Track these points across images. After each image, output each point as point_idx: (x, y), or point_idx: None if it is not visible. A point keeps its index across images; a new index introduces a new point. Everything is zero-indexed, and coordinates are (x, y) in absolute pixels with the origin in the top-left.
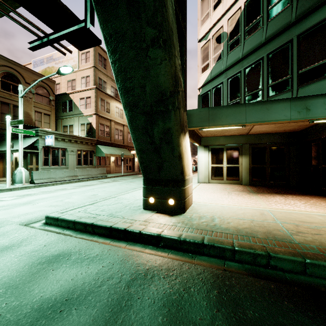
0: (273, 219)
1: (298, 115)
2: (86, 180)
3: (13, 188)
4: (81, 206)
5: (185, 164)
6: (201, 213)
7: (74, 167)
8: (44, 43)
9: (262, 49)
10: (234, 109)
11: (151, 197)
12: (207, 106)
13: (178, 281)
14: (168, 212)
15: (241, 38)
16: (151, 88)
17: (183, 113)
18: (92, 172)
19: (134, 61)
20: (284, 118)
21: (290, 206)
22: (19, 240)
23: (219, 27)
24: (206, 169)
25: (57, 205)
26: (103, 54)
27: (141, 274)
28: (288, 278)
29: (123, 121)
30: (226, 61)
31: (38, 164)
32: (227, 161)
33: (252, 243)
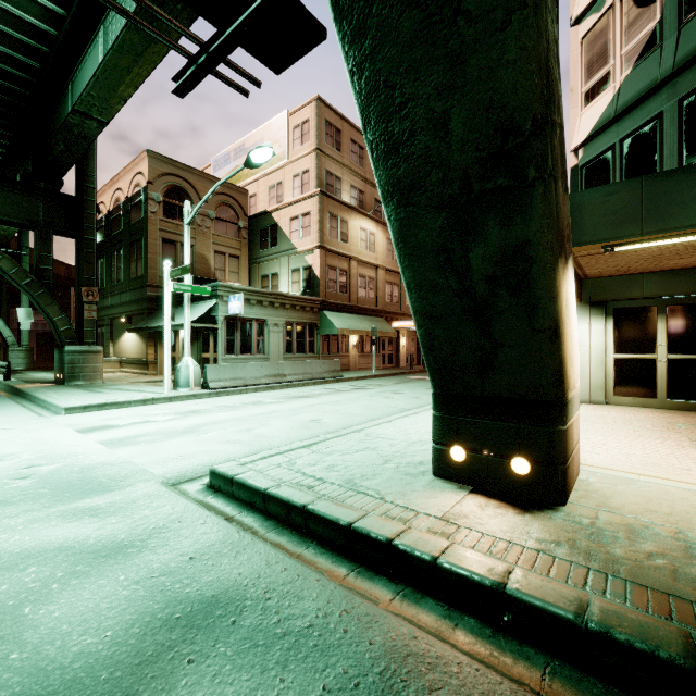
0: None
1: None
2: (302, 383)
3: (174, 396)
4: (285, 450)
5: (566, 354)
6: (629, 513)
7: (279, 357)
8: (200, 69)
9: None
10: None
11: (455, 446)
12: None
13: None
14: (511, 495)
15: None
16: (468, 122)
17: (562, 196)
18: (314, 368)
19: (415, 46)
20: None
21: None
22: (147, 530)
23: None
24: (596, 366)
25: (239, 441)
26: (335, 121)
27: None
28: None
29: (375, 258)
30: (676, 49)
31: (218, 351)
32: (670, 345)
33: None
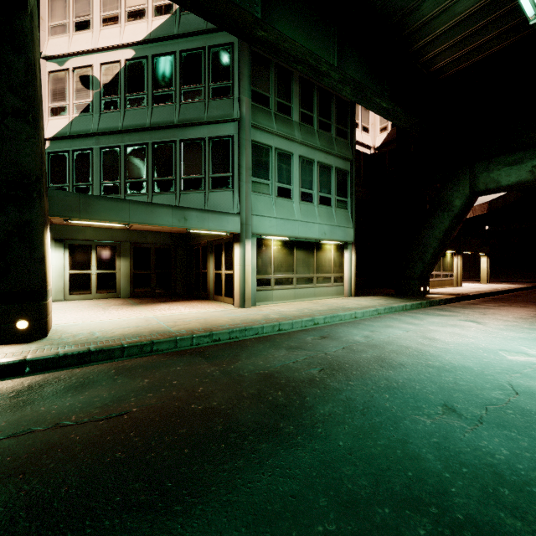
0: (157, 322)
1: (179, 223)
2: None
3: None
4: None
5: (47, 269)
6: (74, 332)
7: None
8: None
9: (147, 133)
10: (116, 203)
11: None
12: (63, 176)
13: (74, 378)
14: (17, 341)
15: (121, 103)
16: (3, 163)
17: (46, 199)
18: None
19: None
20: (168, 224)
21: (173, 310)
22: None
23: (87, 63)
24: (59, 278)
25: None
26: None
27: (24, 389)
28: (165, 353)
29: None
30: (99, 122)
31: None
32: (98, 265)
33: (139, 339)
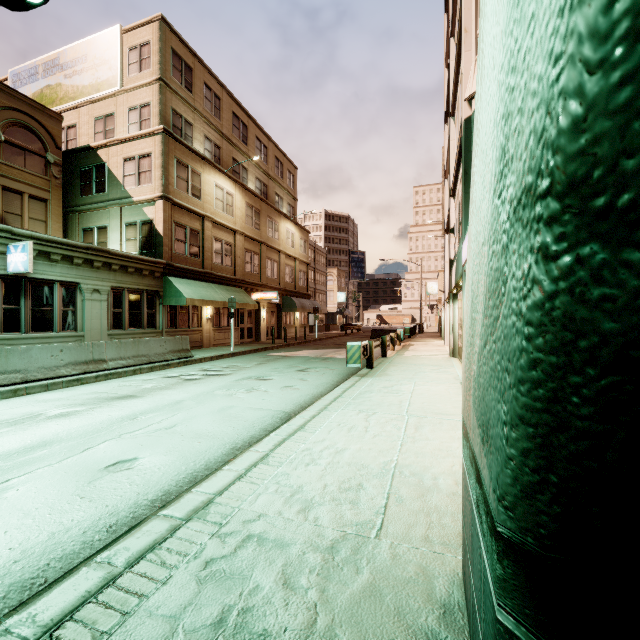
0: None
1: None
2: (132, 370)
3: None
4: None
5: None
6: None
7: (101, 334)
8: None
9: None
10: None
11: None
12: None
13: None
14: None
15: None
16: None
17: None
18: (151, 348)
19: None
20: None
21: None
22: None
23: None
24: None
25: None
26: (185, 55)
27: None
28: None
29: (234, 222)
30: None
31: None
32: None
33: None
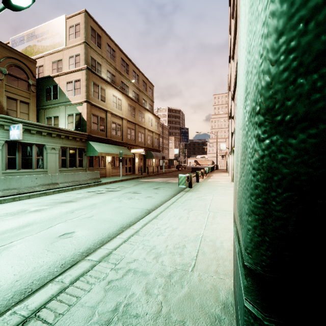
0: None
1: None
2: (71, 188)
3: None
4: None
5: None
6: None
7: (55, 170)
8: None
9: None
10: None
11: None
12: None
13: None
14: None
15: None
16: None
17: None
18: (80, 177)
19: None
20: None
21: None
22: None
23: None
24: None
25: None
26: (97, 29)
27: None
28: None
29: (122, 113)
30: None
31: None
32: None
33: None
